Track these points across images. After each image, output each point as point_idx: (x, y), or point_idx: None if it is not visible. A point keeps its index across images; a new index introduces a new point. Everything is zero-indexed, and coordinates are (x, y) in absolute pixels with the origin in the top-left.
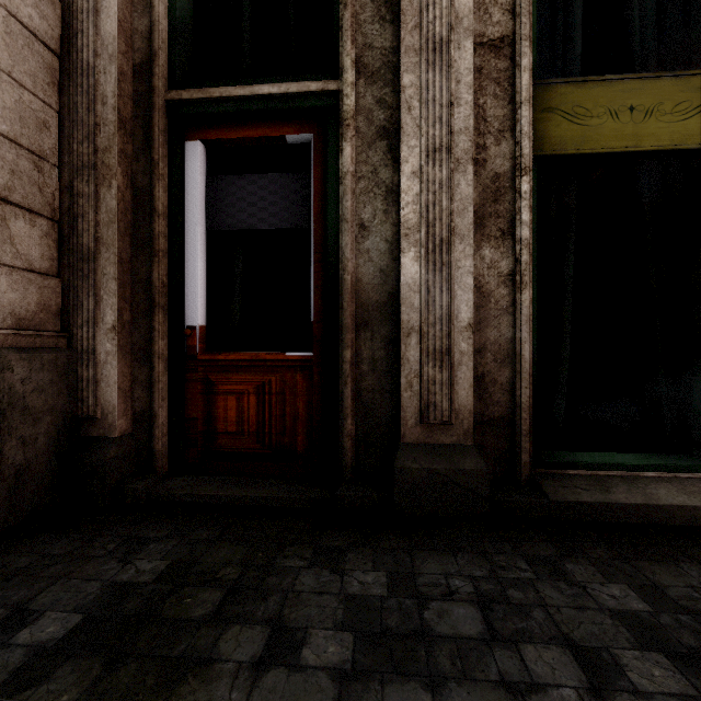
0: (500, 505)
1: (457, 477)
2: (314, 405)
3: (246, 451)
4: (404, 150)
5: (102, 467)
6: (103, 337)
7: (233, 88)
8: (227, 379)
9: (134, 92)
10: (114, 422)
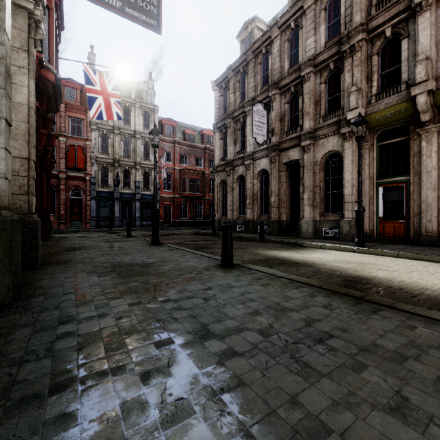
0: (439, 244)
1: (430, 239)
2: (404, 229)
3: (391, 236)
4: (422, 189)
5: (367, 236)
6: (366, 218)
7: (388, 179)
8: (387, 225)
9: (370, 181)
10: (367, 230)
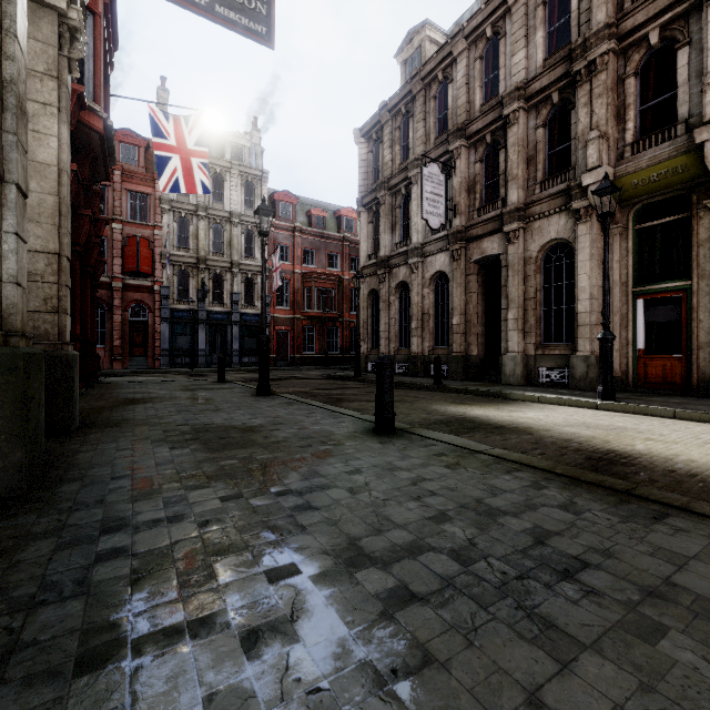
0: None
1: None
2: (682, 371)
3: (658, 383)
4: None
5: (617, 382)
6: (614, 352)
7: (654, 286)
8: (651, 363)
9: (621, 290)
10: (617, 372)
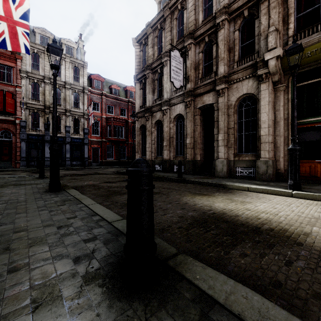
0: None
1: None
2: None
3: (306, 176)
4: None
5: (283, 175)
6: (280, 158)
7: (304, 120)
8: (302, 165)
9: (284, 122)
10: (282, 170)
